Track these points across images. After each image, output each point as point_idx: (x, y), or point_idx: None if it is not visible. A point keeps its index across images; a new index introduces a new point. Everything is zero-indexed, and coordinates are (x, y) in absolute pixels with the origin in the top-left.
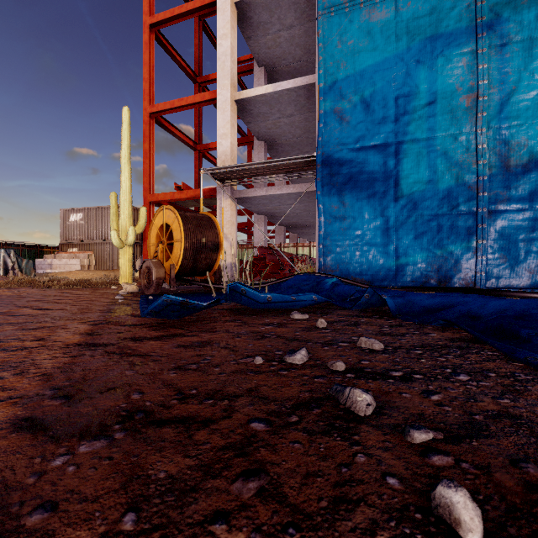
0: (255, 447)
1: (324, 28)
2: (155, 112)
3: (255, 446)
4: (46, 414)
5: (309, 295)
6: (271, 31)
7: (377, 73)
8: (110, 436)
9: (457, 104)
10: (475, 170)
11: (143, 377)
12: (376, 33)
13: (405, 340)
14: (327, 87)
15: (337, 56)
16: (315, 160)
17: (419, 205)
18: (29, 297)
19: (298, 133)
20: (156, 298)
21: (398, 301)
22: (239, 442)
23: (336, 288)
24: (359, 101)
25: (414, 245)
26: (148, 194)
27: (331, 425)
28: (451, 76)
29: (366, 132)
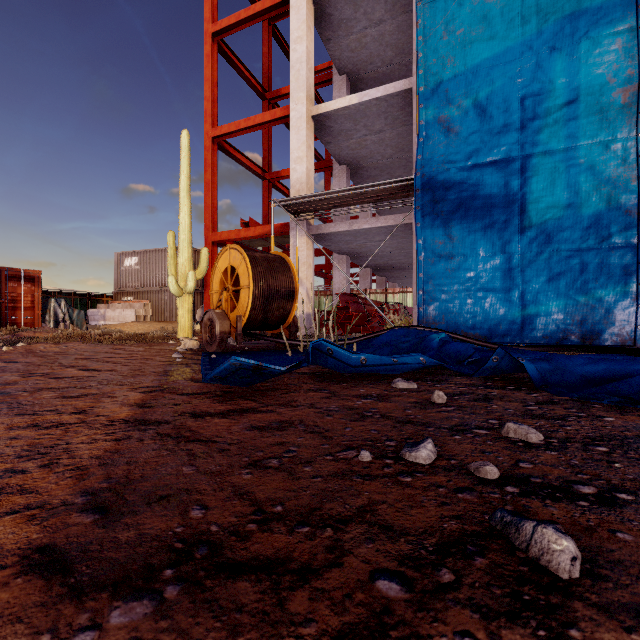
0: (394, 639)
1: (426, 16)
2: (218, 136)
3: (393, 638)
4: (70, 540)
5: (414, 356)
6: (356, 29)
7: (495, 68)
8: (158, 593)
9: (609, 101)
10: (635, 188)
11: (206, 479)
12: (494, 16)
13: (571, 426)
14: (429, 90)
15: (442, 51)
16: (413, 184)
17: (554, 237)
18: (77, 353)
19: (389, 153)
20: (220, 357)
21: (540, 366)
22: (365, 624)
23: (446, 347)
24: (471, 105)
25: (546, 289)
26: (210, 233)
27: (517, 598)
28: (601, 65)
29: (481, 145)
